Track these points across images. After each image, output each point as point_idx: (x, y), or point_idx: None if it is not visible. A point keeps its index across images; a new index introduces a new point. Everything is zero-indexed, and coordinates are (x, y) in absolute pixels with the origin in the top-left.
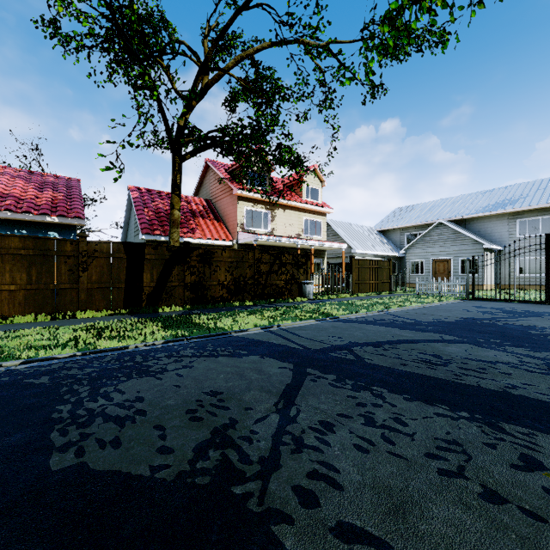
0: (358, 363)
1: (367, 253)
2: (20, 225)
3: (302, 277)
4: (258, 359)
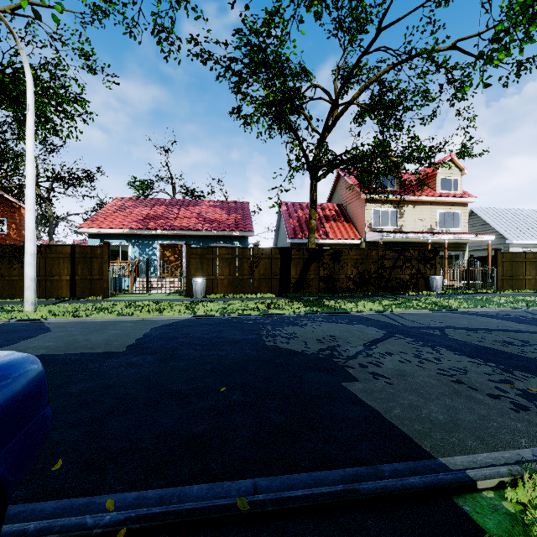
0: (439, 336)
1: (530, 243)
2: (220, 238)
3: (430, 271)
4: (363, 327)
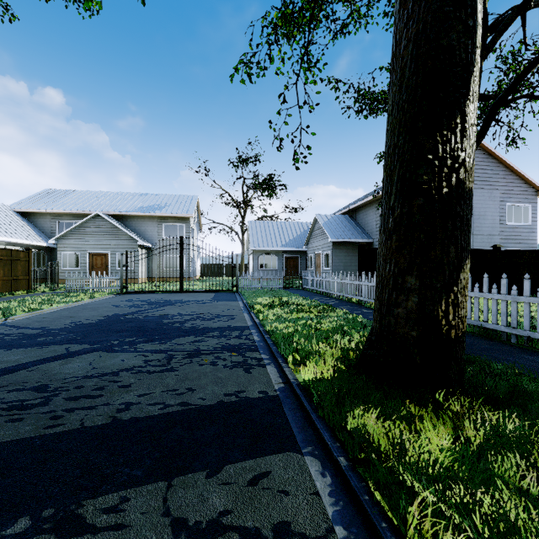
0: None
1: None
2: None
3: None
4: None
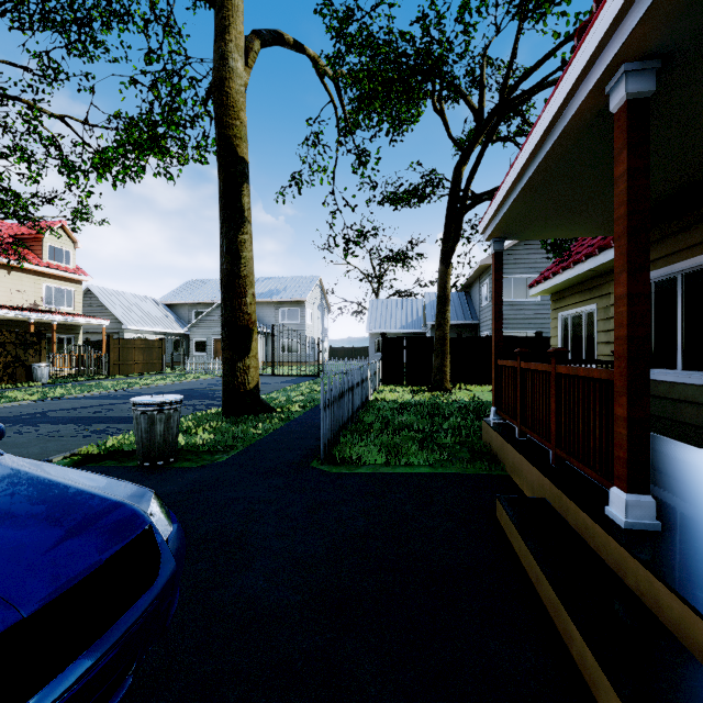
0: (41, 418)
1: (143, 329)
2: None
3: (33, 358)
4: None
